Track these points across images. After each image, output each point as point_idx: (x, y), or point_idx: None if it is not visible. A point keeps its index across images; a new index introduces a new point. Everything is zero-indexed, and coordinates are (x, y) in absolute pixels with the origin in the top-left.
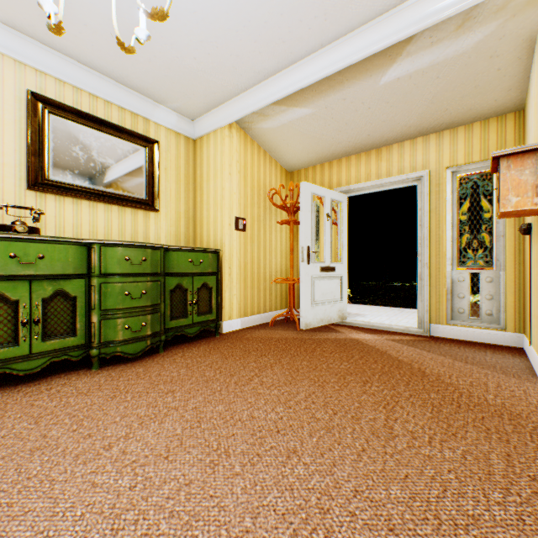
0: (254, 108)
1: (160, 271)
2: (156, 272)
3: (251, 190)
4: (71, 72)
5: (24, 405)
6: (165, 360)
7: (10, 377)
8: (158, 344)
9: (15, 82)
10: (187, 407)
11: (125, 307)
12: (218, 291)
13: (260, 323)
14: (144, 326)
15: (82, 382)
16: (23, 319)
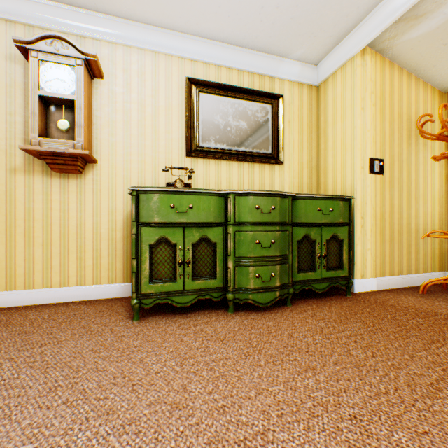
0: (404, 7)
1: (288, 221)
2: (284, 222)
3: (389, 124)
4: (213, 53)
5: (176, 338)
6: (293, 316)
7: (173, 304)
8: (285, 296)
9: (178, 75)
10: (339, 410)
11: (255, 255)
12: (348, 244)
13: (401, 286)
14: (272, 276)
15: (219, 324)
16: (179, 259)
